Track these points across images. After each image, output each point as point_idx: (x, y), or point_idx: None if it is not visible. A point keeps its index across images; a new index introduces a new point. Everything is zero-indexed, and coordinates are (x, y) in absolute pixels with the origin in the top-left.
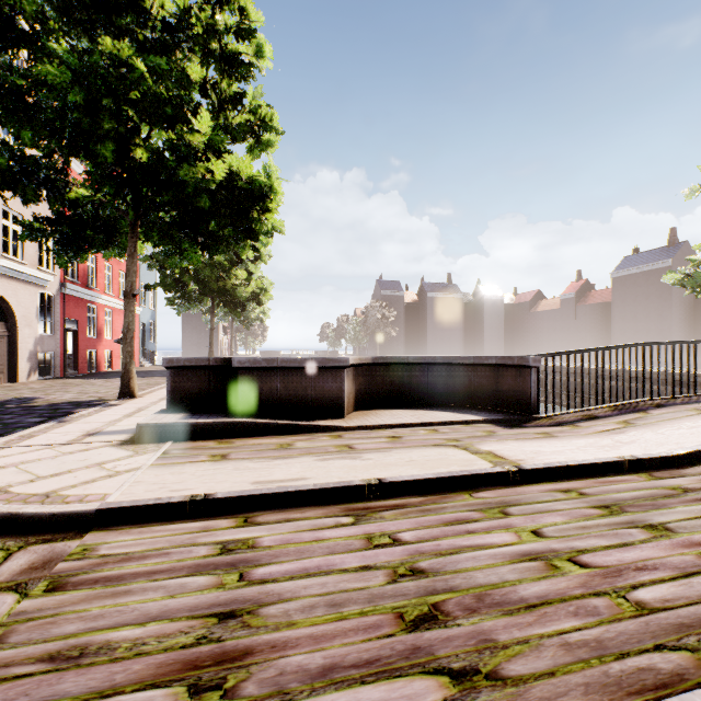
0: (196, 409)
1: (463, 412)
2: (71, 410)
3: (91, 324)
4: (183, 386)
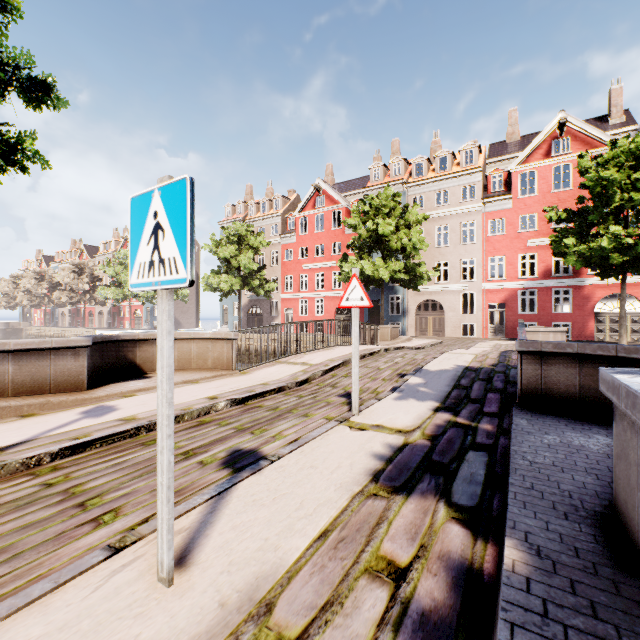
0: None
1: None
2: None
3: None
4: None
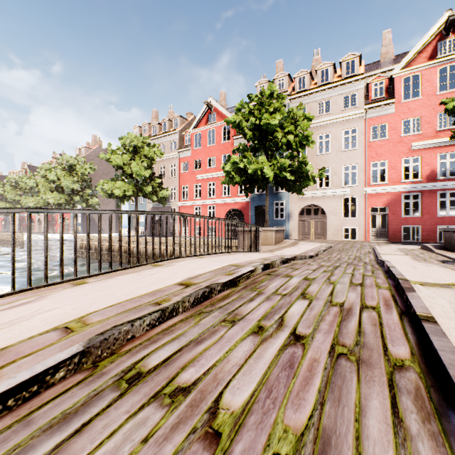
0: None
1: None
2: None
3: None
4: None
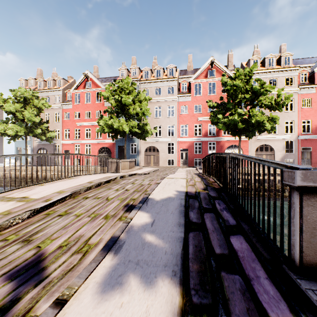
0: None
1: None
2: None
3: None
4: None
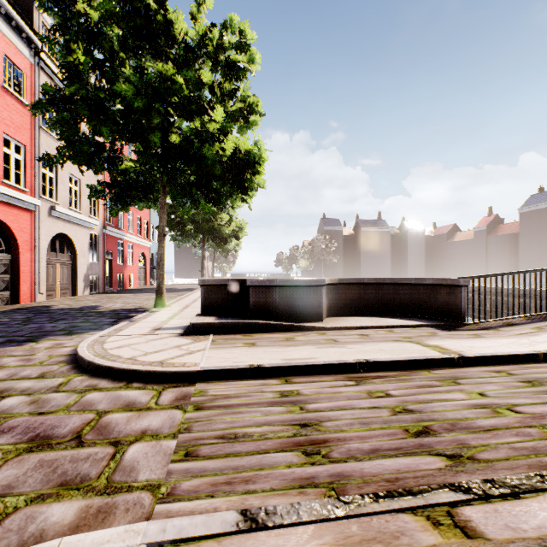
0: (220, 314)
1: (408, 319)
2: (128, 314)
3: (120, 255)
4: (211, 298)
